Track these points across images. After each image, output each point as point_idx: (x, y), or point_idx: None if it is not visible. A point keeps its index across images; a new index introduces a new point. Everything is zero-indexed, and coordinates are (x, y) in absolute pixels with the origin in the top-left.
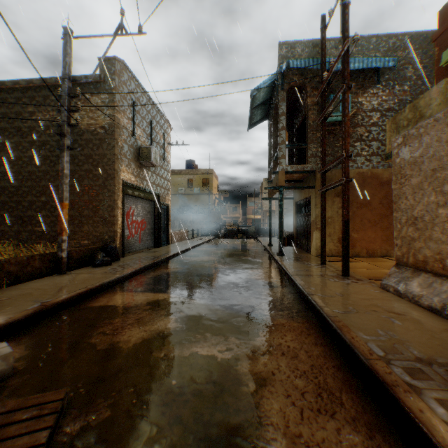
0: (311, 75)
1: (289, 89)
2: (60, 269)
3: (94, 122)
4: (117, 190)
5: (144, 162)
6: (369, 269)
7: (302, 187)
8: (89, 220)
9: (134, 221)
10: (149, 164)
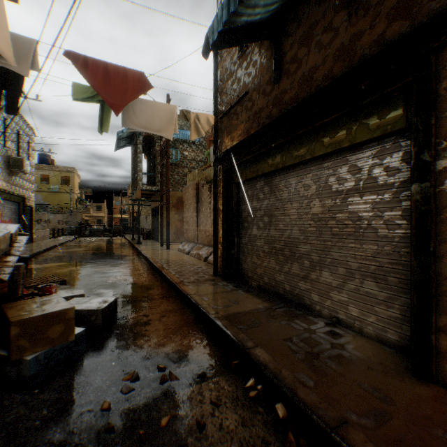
0: None
1: None
2: None
3: None
4: None
5: (17, 170)
6: None
7: (153, 200)
8: None
9: (4, 221)
10: (21, 171)
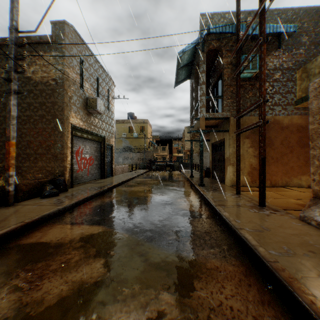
0: (226, 40)
1: (207, 54)
2: (7, 202)
3: (47, 75)
4: (67, 132)
5: (91, 110)
6: (279, 199)
7: (219, 130)
8: (42, 157)
9: (83, 158)
10: (95, 112)
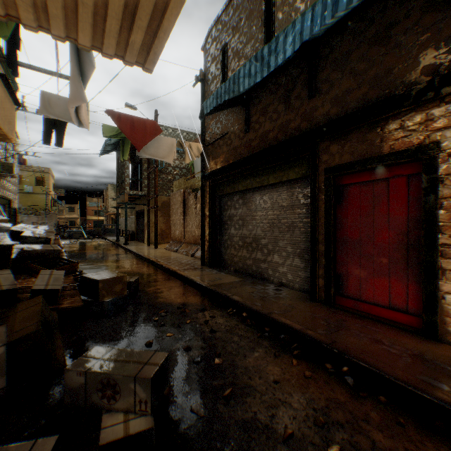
0: None
1: None
2: None
3: None
4: None
5: (7, 174)
6: None
7: (139, 204)
8: None
9: None
10: (10, 176)
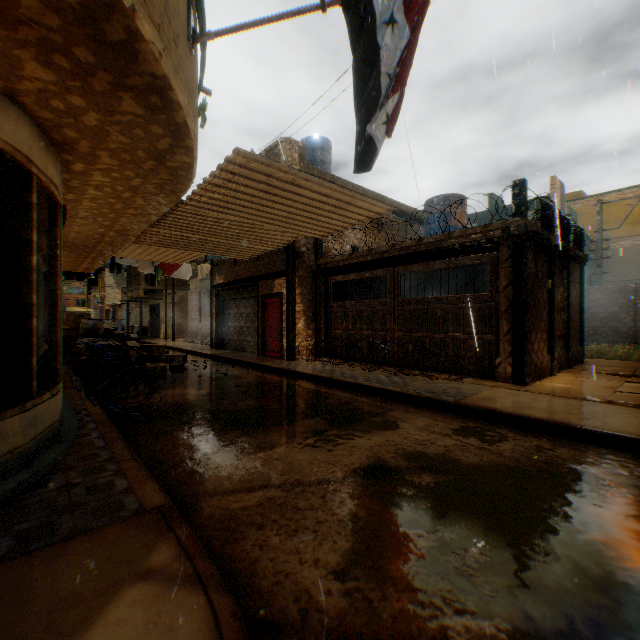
0: None
1: None
2: None
3: None
4: None
5: None
6: None
7: (155, 299)
8: None
9: None
10: None
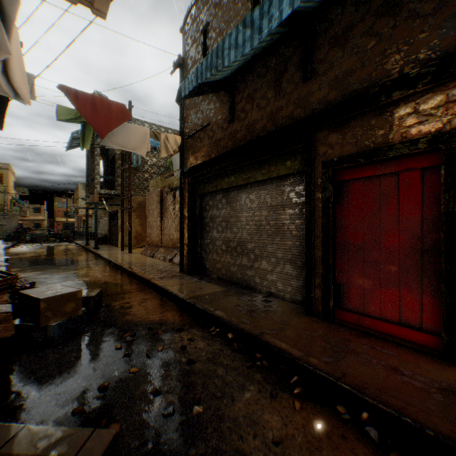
0: None
1: None
2: None
3: None
4: None
5: None
6: None
7: (112, 204)
8: None
9: None
10: None
